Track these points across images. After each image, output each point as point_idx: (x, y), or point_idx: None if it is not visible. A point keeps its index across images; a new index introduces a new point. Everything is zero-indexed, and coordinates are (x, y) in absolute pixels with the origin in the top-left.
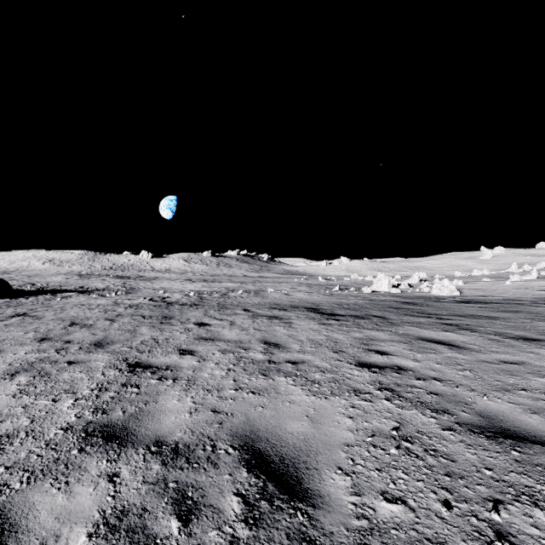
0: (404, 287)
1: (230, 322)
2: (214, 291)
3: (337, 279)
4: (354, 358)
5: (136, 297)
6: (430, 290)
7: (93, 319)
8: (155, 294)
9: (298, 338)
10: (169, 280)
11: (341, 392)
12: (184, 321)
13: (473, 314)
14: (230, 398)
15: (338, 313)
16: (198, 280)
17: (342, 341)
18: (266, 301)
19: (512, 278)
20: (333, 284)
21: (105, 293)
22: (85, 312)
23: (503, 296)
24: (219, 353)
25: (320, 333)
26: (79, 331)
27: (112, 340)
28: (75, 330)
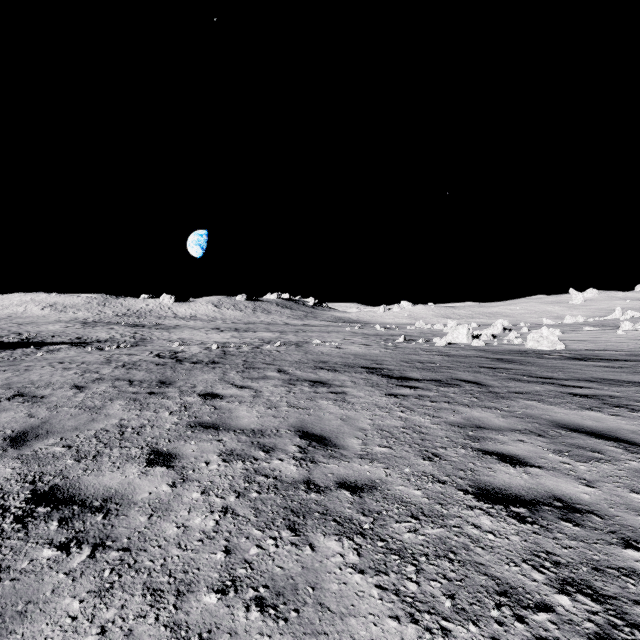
0: (486, 338)
1: (254, 391)
2: (244, 343)
3: (399, 328)
4: (466, 473)
5: (141, 351)
6: (522, 342)
7: (54, 387)
8: (168, 347)
9: (358, 424)
10: (191, 329)
11: (474, 600)
12: (186, 390)
13: (606, 378)
14: (197, 636)
15: (411, 376)
16: (228, 329)
17: (432, 432)
18: (309, 358)
19: (623, 327)
20: (395, 334)
21: (106, 345)
22: (53, 375)
23: (625, 351)
24: (217, 462)
25: (392, 413)
26: (13, 409)
27: (51, 428)
28: (8, 408)
